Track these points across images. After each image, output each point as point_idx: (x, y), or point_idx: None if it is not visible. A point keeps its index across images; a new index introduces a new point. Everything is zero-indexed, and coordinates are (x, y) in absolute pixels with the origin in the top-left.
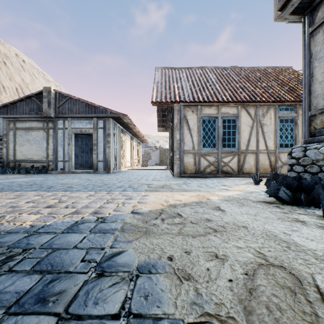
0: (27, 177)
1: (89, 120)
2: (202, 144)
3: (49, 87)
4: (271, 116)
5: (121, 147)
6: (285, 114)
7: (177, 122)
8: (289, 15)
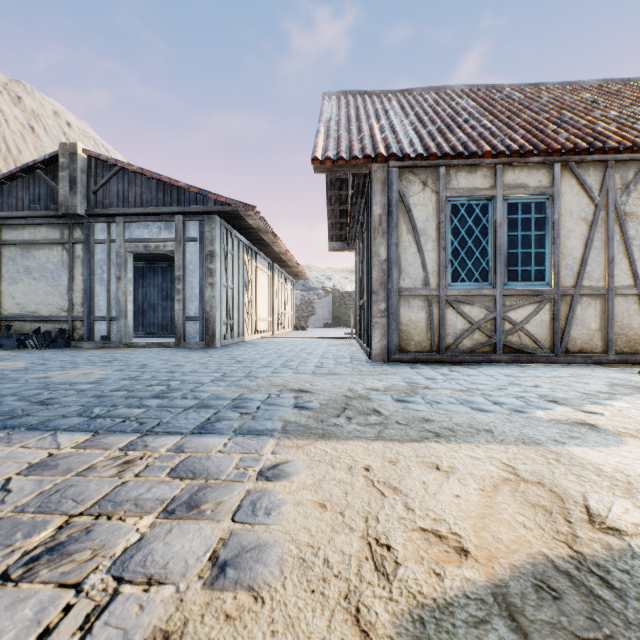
0: (1, 359)
1: (165, 220)
2: (449, 272)
3: (72, 145)
4: None
5: (245, 287)
6: None
7: (381, 213)
8: None
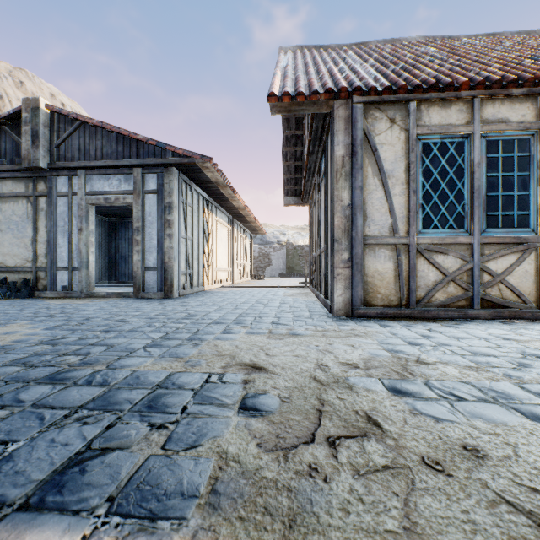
0: None
1: (125, 173)
2: (420, 218)
3: (35, 99)
4: None
5: (205, 239)
6: None
7: (344, 154)
8: None
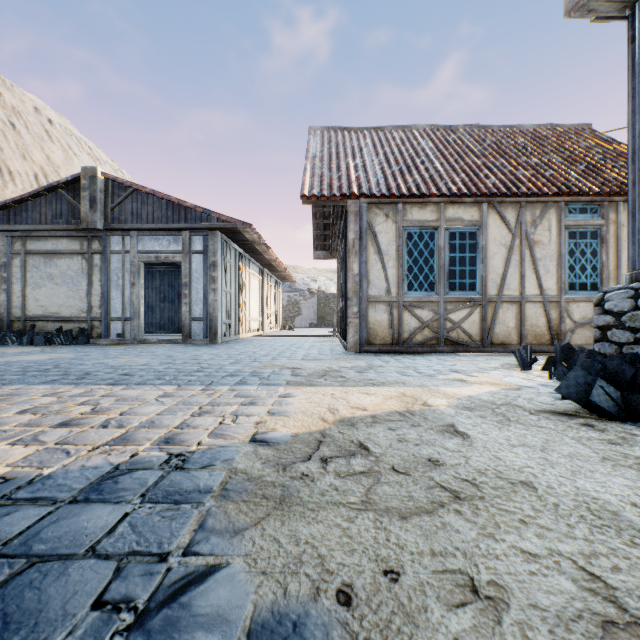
0: (45, 352)
1: (174, 235)
2: (406, 284)
3: (92, 169)
4: (551, 225)
5: (240, 291)
6: (581, 221)
7: (354, 238)
8: (600, 3)
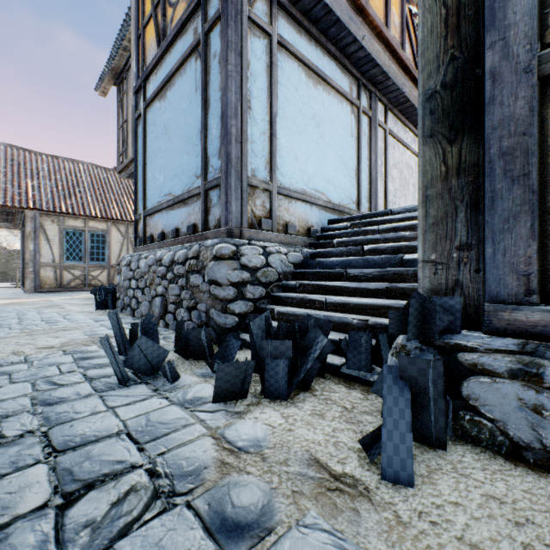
0: None
1: None
2: (66, 257)
3: None
4: None
5: None
6: None
7: (31, 231)
8: (127, 178)
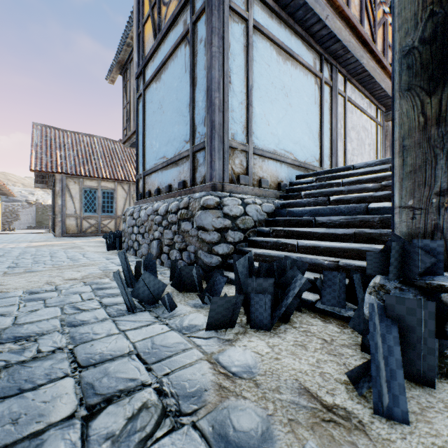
0: None
1: None
2: (84, 210)
3: None
4: None
5: None
6: None
7: (59, 189)
8: (129, 147)
